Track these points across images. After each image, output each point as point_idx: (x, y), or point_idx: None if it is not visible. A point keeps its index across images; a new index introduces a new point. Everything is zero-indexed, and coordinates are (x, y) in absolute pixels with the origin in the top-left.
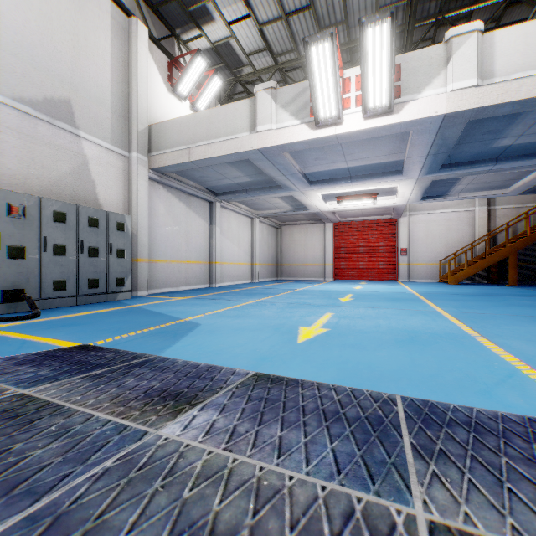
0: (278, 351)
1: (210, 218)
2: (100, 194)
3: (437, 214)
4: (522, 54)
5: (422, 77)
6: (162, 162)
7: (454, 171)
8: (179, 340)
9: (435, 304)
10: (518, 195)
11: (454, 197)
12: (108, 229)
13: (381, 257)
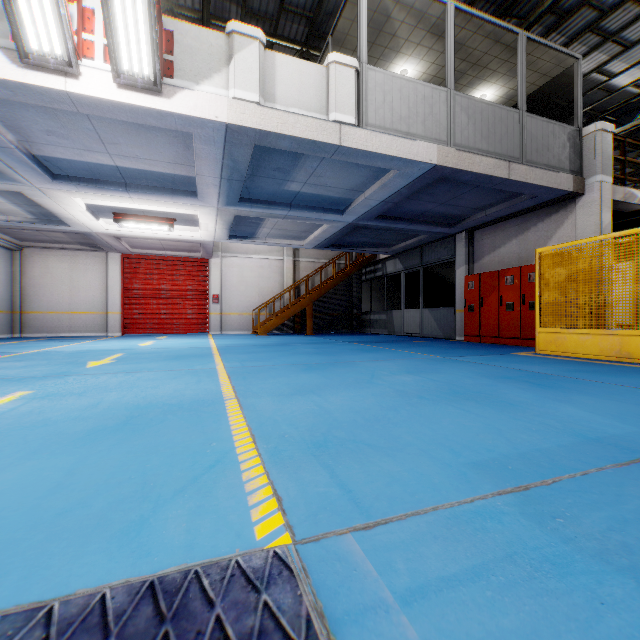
0: None
1: None
2: None
3: (251, 259)
4: (299, 91)
5: (201, 64)
6: None
7: (254, 208)
8: None
9: (222, 359)
10: (316, 251)
11: (262, 241)
12: None
13: (190, 304)
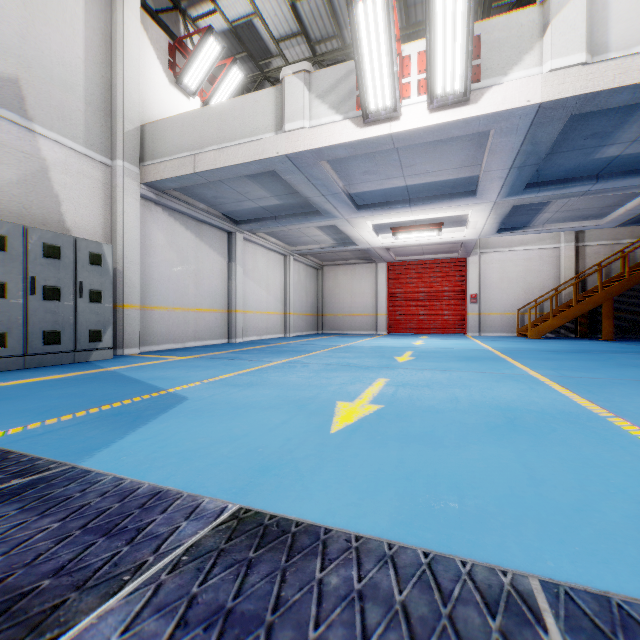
0: (295, 451)
1: (229, 253)
2: (67, 214)
3: (514, 252)
4: None
5: (509, 53)
6: (159, 173)
7: (542, 192)
8: (136, 429)
9: (523, 364)
10: (613, 229)
11: (537, 229)
12: (76, 262)
13: (446, 305)
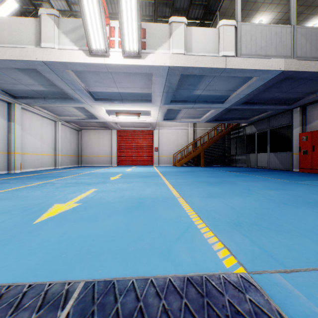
0: None
1: (9, 116)
2: None
3: (172, 130)
4: (203, 44)
5: (157, 40)
6: None
7: (177, 105)
8: None
9: (165, 178)
10: (205, 123)
11: (179, 120)
12: None
13: (144, 152)
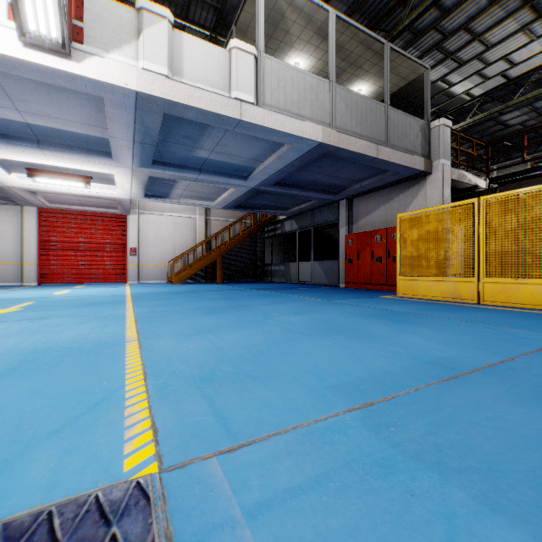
0: None
1: None
2: None
3: (166, 217)
4: (204, 69)
5: (111, 35)
6: None
7: (167, 170)
8: None
9: (133, 305)
10: (225, 211)
11: (175, 200)
12: None
13: (108, 256)
